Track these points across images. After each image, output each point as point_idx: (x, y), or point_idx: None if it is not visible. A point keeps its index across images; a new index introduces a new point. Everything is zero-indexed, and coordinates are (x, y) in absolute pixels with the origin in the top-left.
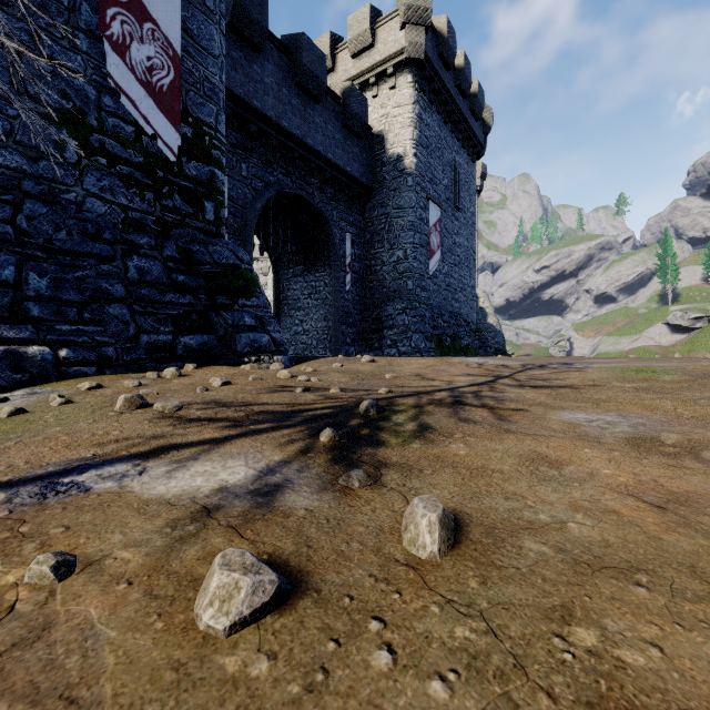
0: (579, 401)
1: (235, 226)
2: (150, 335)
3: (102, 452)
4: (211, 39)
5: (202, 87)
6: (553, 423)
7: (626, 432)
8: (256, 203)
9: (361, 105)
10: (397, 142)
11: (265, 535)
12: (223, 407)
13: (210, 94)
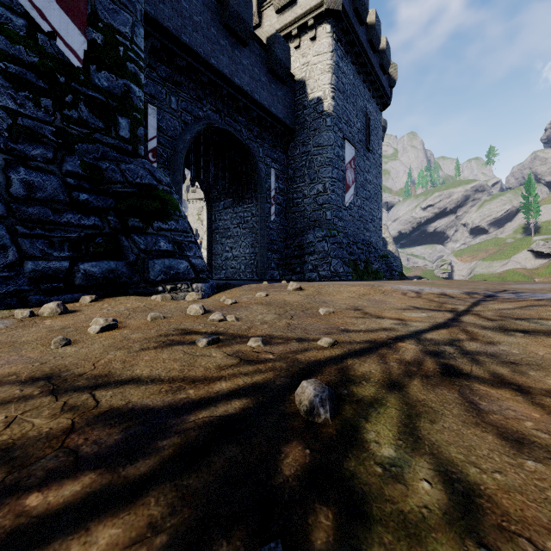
0: None
1: (165, 156)
2: (37, 262)
3: None
4: None
5: None
6: None
7: None
8: (186, 135)
9: (284, 52)
10: (317, 87)
11: None
12: (47, 395)
13: (124, 2)
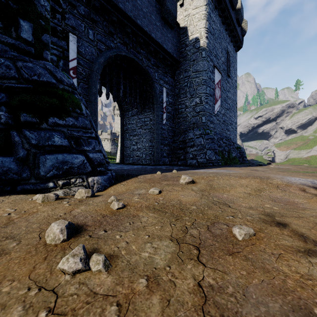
0: None
1: (83, 74)
2: None
3: None
4: None
5: None
6: None
7: None
8: (100, 59)
9: (172, 5)
10: (195, 30)
11: None
12: None
13: None
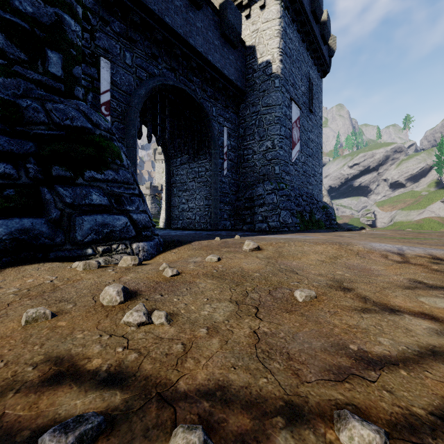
0: None
1: (119, 110)
2: None
3: None
4: None
5: None
6: None
7: None
8: (140, 90)
9: (236, 18)
10: (266, 51)
11: None
12: None
13: None
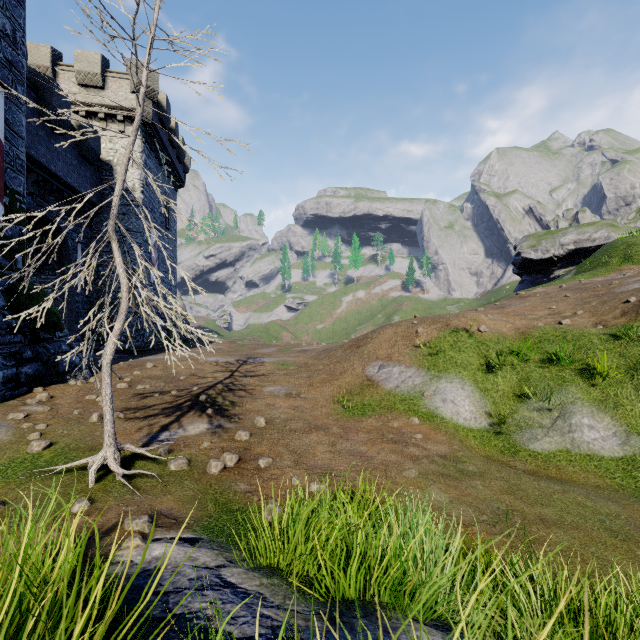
0: (269, 382)
1: None
2: (4, 371)
3: (146, 432)
4: (20, 124)
5: (15, 163)
6: (266, 393)
7: (284, 392)
8: None
9: (96, 141)
10: (127, 177)
11: (233, 431)
12: (142, 410)
13: (20, 169)
